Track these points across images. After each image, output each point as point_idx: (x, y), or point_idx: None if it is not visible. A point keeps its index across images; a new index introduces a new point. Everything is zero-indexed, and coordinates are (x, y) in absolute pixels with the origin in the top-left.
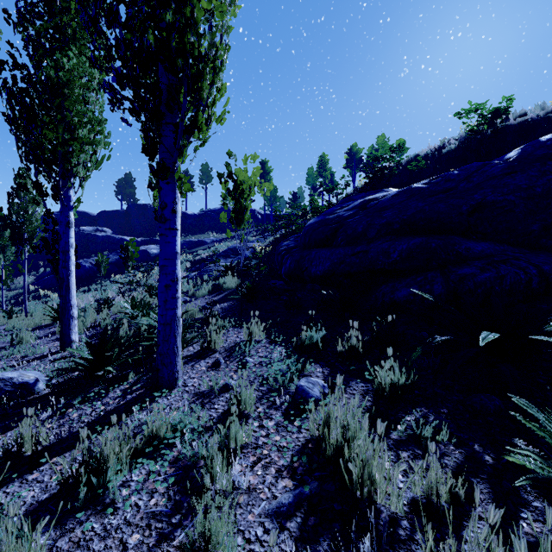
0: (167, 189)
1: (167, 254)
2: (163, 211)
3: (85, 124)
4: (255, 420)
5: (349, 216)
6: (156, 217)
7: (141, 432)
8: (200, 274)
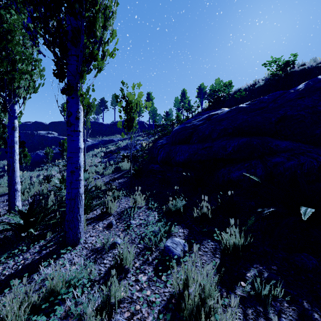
0: (72, 102)
1: (72, 148)
2: (69, 118)
3: (23, 60)
4: (133, 274)
5: (200, 125)
6: None
7: (45, 285)
8: (109, 160)
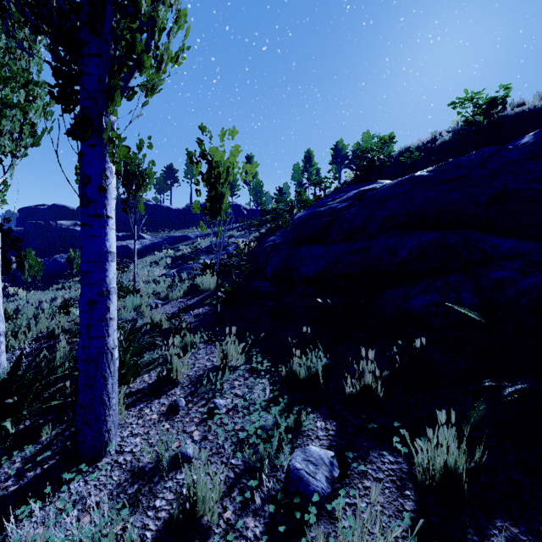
0: (91, 155)
1: (91, 253)
2: (84, 189)
3: (6, 80)
4: None
5: (344, 208)
6: (124, 209)
7: None
8: (179, 272)
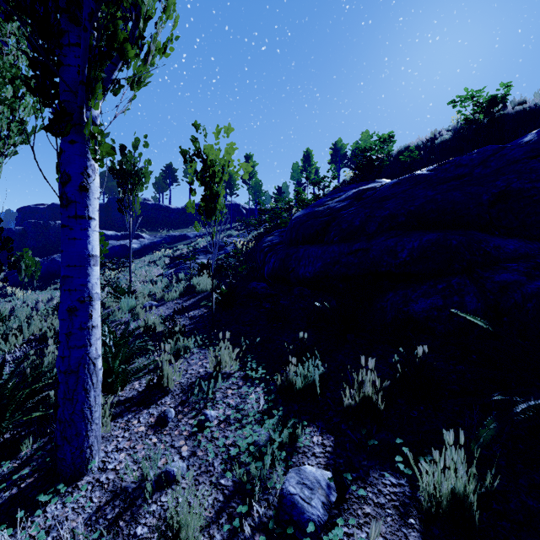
0: (71, 151)
1: (72, 257)
2: (64, 188)
3: None
4: None
5: (343, 208)
6: (119, 208)
7: None
8: (176, 272)
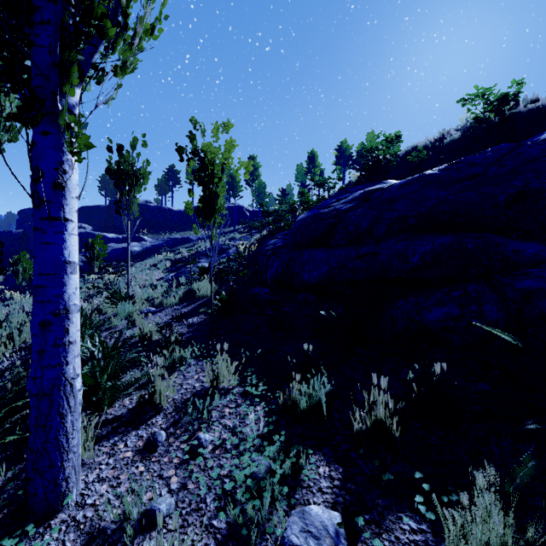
0: (44, 144)
1: (45, 264)
2: (36, 186)
3: None
4: None
5: (349, 210)
6: (117, 210)
7: None
8: (177, 276)
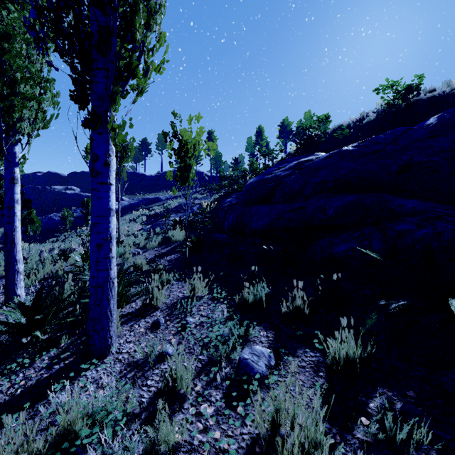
0: (99, 140)
1: (99, 210)
2: (94, 164)
3: (27, 79)
4: (192, 404)
5: (286, 176)
6: None
7: (56, 421)
8: (153, 227)
